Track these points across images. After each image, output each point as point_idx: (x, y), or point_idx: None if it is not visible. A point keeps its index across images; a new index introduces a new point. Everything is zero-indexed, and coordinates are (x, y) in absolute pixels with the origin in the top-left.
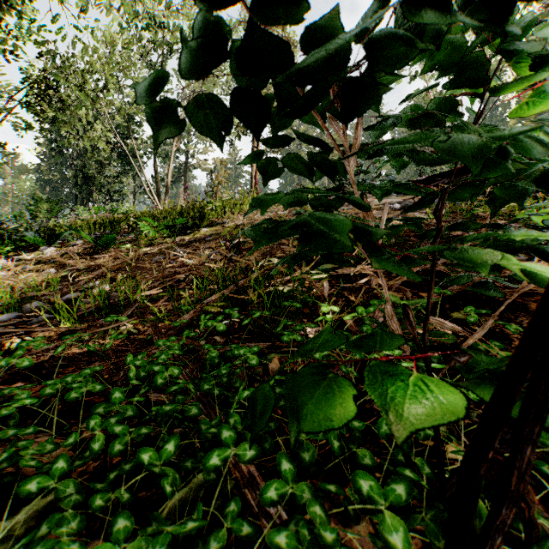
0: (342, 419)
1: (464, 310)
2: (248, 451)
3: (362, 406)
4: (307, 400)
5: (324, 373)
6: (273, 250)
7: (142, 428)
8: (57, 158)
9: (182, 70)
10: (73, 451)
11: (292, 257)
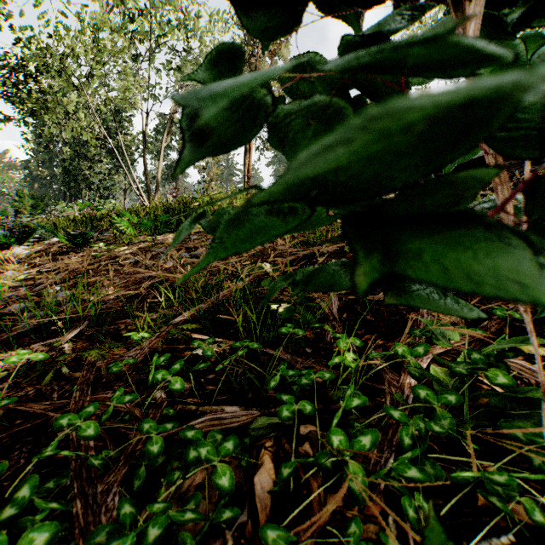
0: None
1: None
2: None
3: None
4: None
5: None
6: (265, 250)
7: None
8: (44, 153)
9: None
10: None
11: (304, 280)
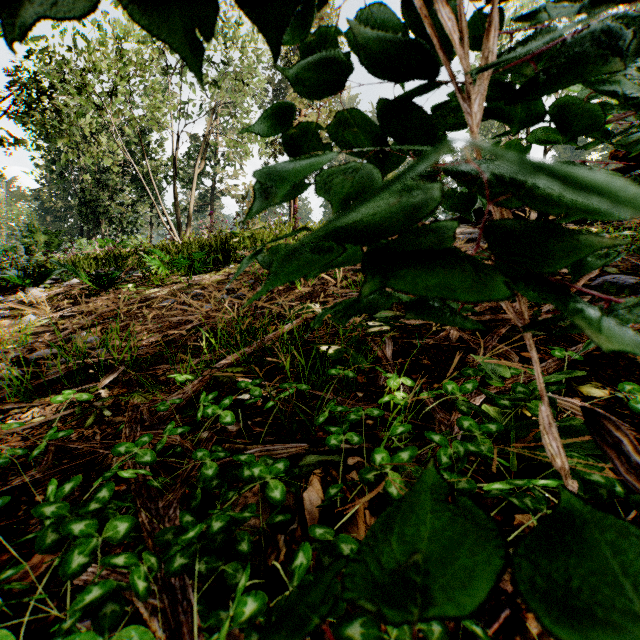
0: None
1: (619, 388)
2: None
3: None
4: None
5: None
6: (314, 291)
7: None
8: (58, 182)
9: None
10: None
11: (346, 307)
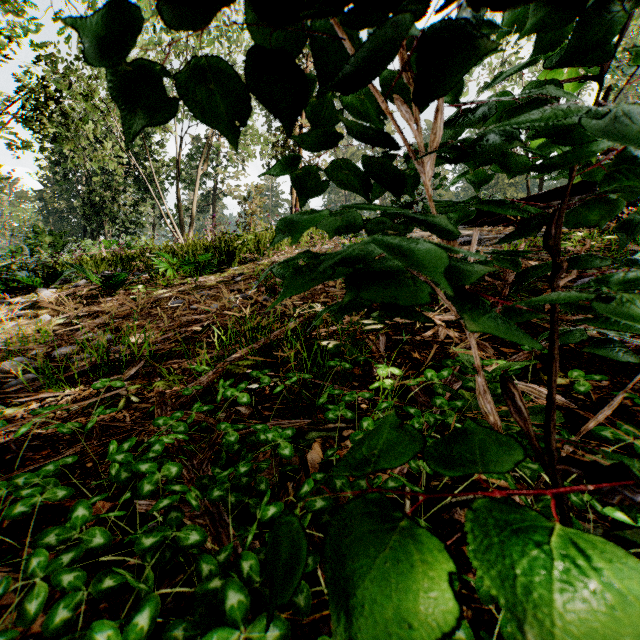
0: (436, 625)
1: (569, 374)
2: (268, 630)
3: (438, 514)
4: (367, 567)
5: (397, 516)
6: (316, 292)
7: (106, 577)
8: (62, 183)
9: (163, 10)
10: (17, 593)
11: (339, 307)
